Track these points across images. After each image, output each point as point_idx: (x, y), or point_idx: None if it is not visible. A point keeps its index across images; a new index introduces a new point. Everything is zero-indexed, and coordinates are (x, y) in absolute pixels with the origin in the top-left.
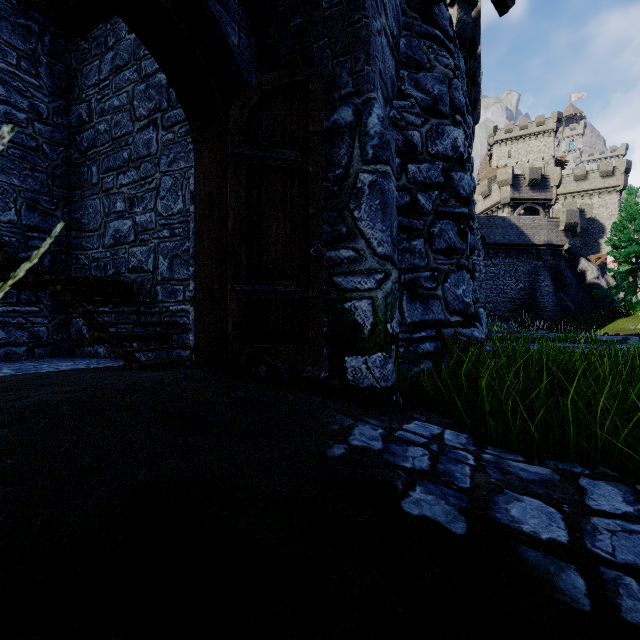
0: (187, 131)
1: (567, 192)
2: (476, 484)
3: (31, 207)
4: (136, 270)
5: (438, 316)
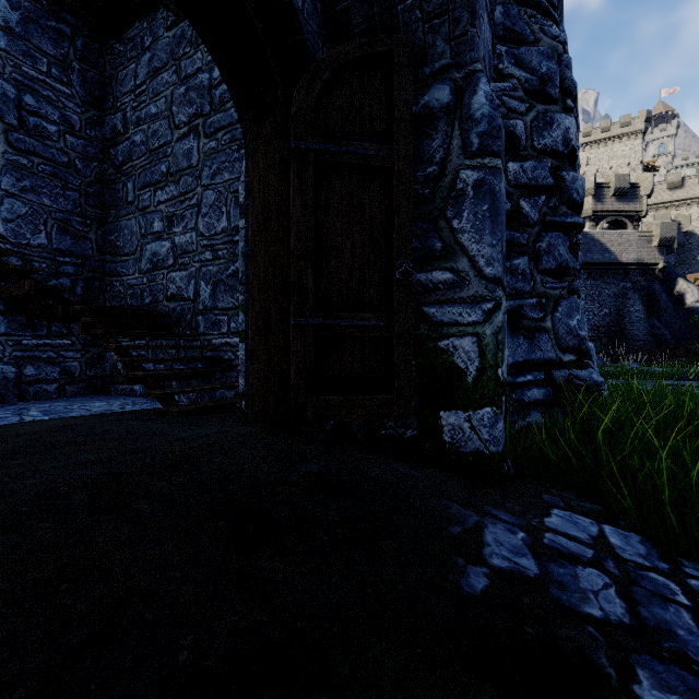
0: (232, 137)
1: (659, 202)
2: None
3: (62, 229)
4: (175, 298)
5: (548, 354)
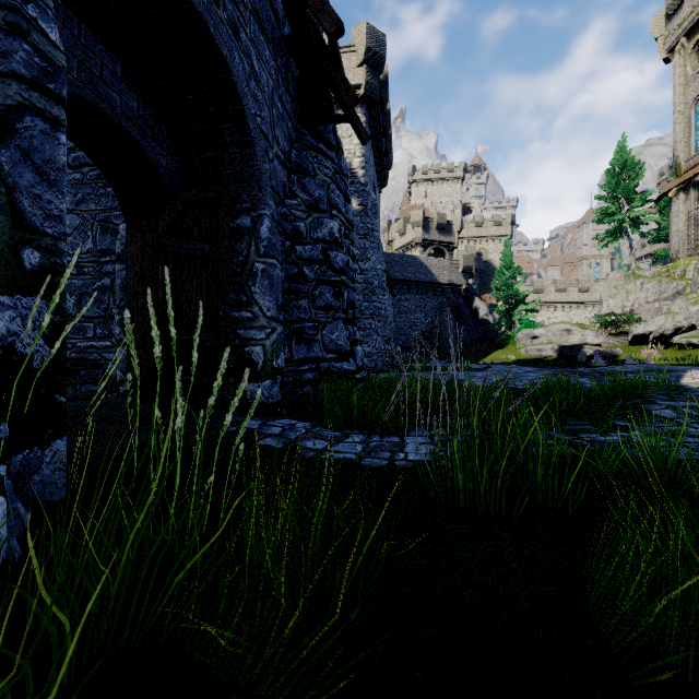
0: (98, 175)
1: (470, 236)
2: (298, 437)
3: None
4: None
5: (317, 354)
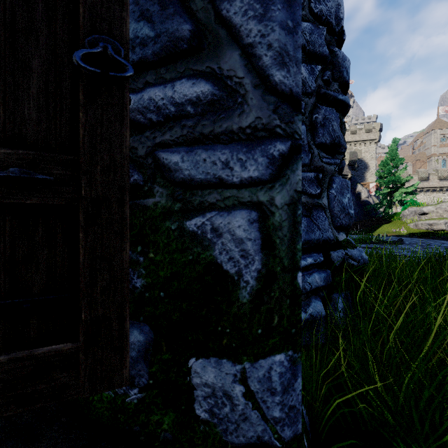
0: None
1: (346, 141)
2: None
3: None
4: None
5: (326, 234)
